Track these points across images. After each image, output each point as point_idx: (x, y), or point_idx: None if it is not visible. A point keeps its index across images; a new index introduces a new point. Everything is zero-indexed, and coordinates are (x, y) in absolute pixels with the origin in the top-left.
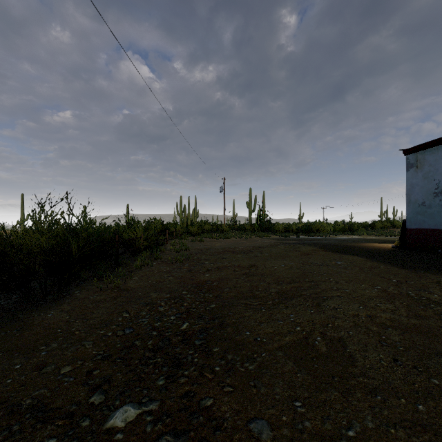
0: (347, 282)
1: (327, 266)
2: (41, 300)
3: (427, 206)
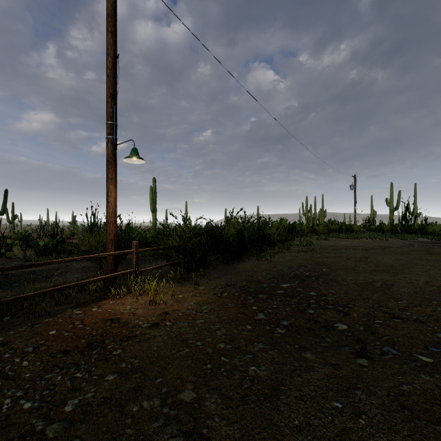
0: (440, 270)
1: (439, 262)
2: (232, 261)
3: None
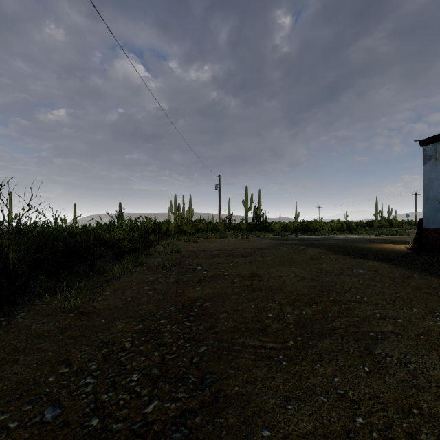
0: (389, 303)
1: (350, 277)
2: None
3: None
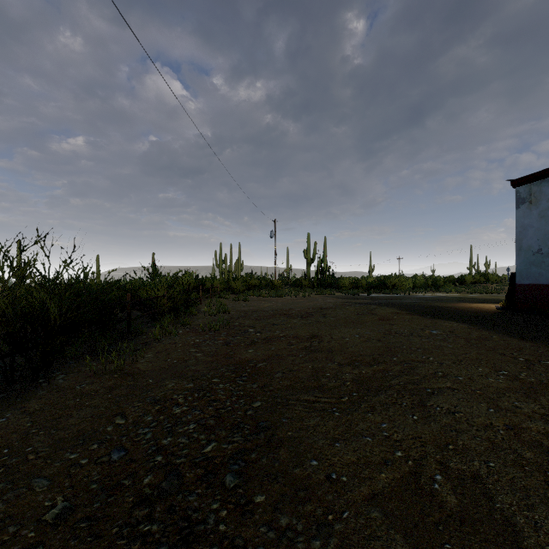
0: (455, 363)
1: (420, 338)
2: (3, 392)
3: (544, 255)
